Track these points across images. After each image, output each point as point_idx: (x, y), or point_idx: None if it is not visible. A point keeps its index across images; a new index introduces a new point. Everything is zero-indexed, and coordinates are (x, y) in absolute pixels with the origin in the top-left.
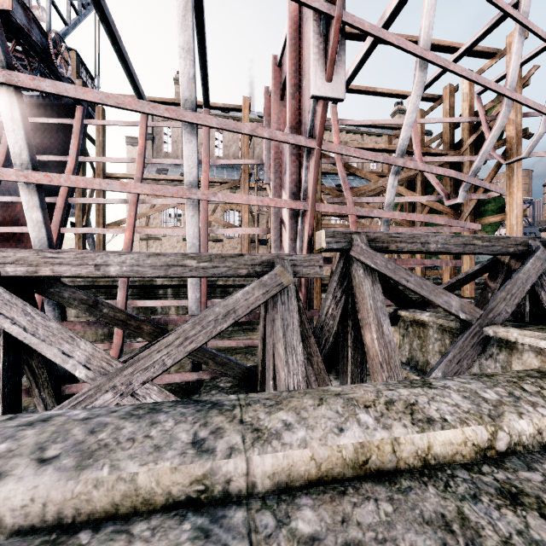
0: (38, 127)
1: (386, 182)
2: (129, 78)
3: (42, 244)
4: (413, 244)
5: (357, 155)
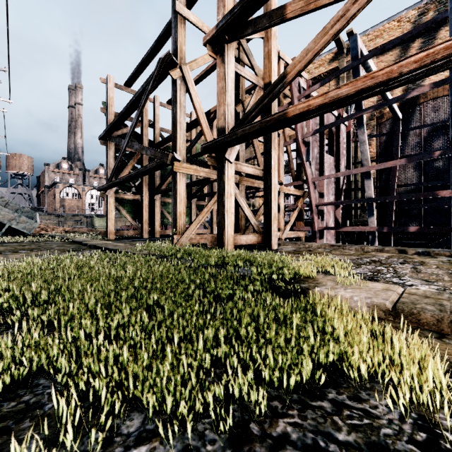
0: None
1: None
2: None
3: None
4: None
5: None
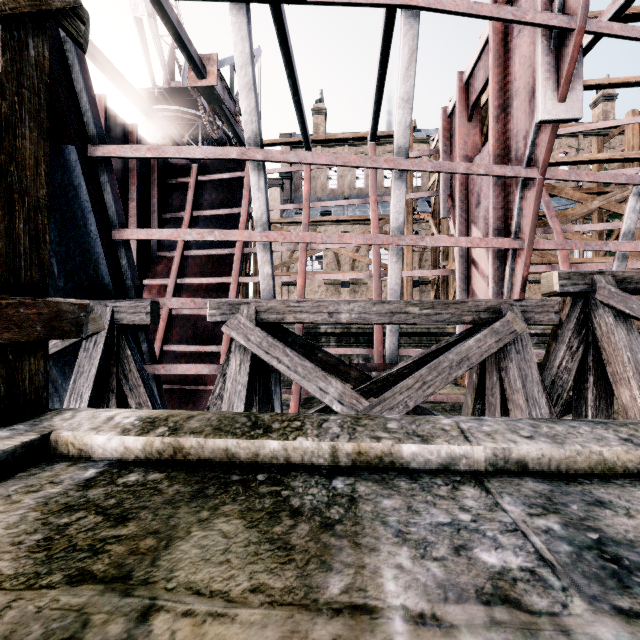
0: (214, 183)
1: (603, 201)
2: (300, 124)
3: (268, 294)
4: None
5: (590, 179)
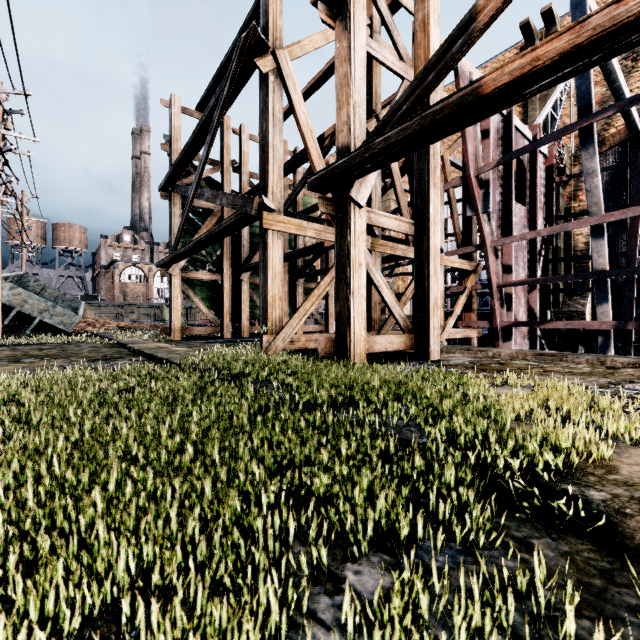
0: None
1: None
2: None
3: None
4: None
5: None
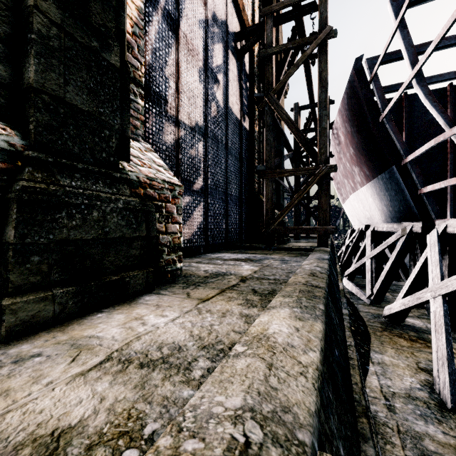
0: None
1: None
2: None
3: None
4: None
5: None
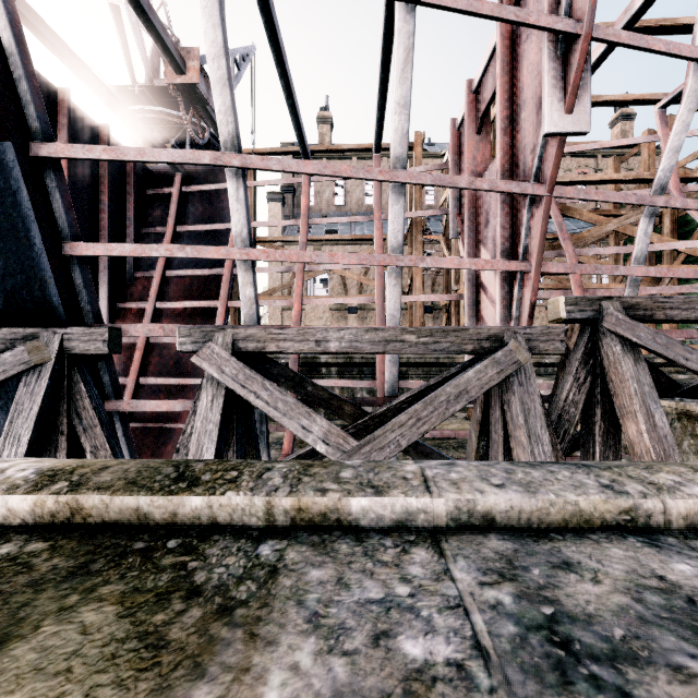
0: (201, 195)
1: (618, 224)
2: (296, 131)
3: (251, 320)
4: (689, 311)
5: (600, 198)
